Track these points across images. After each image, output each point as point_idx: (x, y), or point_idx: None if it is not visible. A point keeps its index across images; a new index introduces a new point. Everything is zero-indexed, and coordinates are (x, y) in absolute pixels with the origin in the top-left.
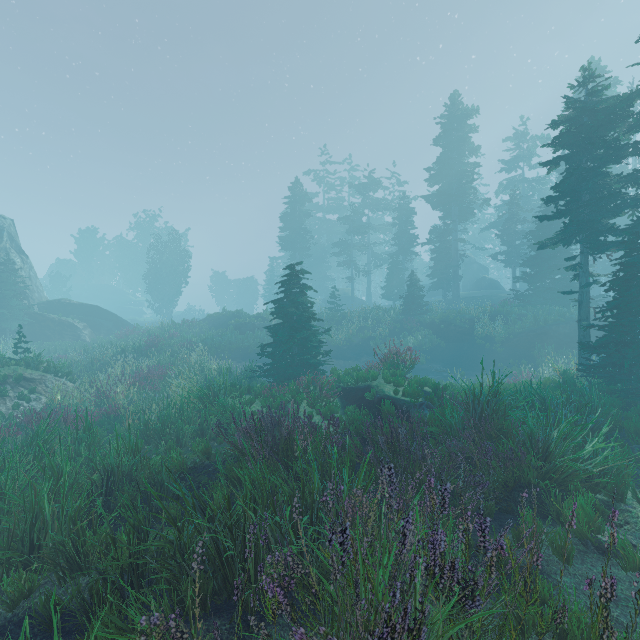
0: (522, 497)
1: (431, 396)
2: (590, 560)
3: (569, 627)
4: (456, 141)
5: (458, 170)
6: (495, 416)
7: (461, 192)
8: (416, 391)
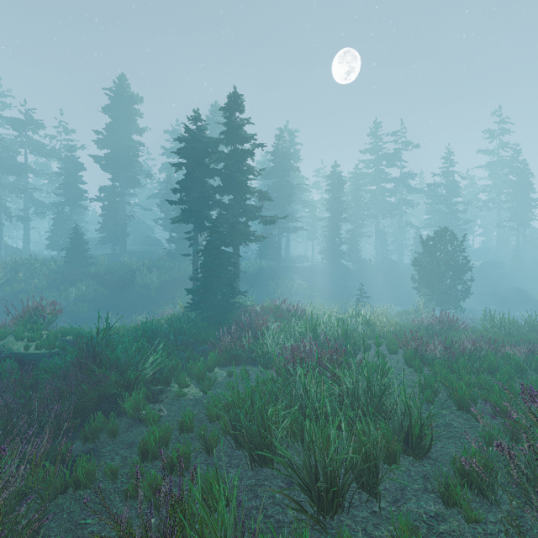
0: (55, 409)
1: (64, 345)
2: (132, 429)
3: (80, 476)
4: (124, 117)
5: (125, 143)
6: (105, 352)
7: (128, 162)
8: (52, 342)
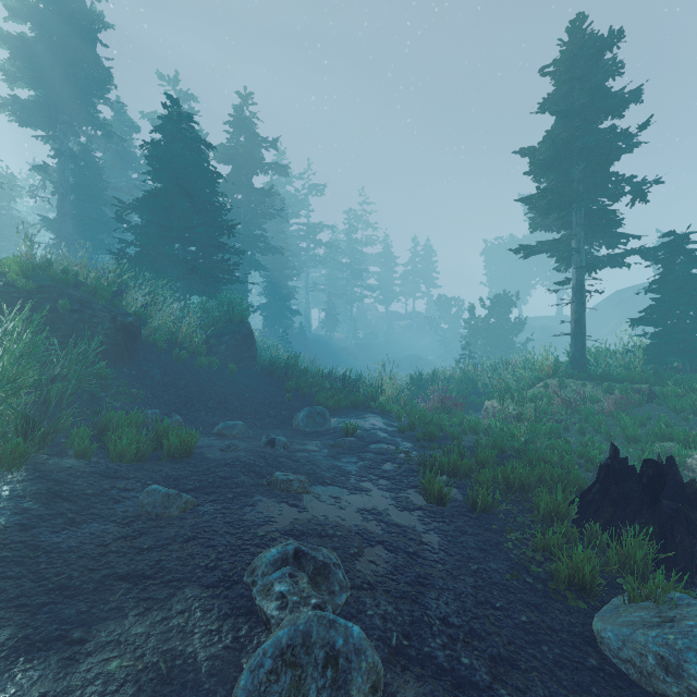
0: None
1: None
2: None
3: None
4: None
5: None
6: None
7: None
8: None
